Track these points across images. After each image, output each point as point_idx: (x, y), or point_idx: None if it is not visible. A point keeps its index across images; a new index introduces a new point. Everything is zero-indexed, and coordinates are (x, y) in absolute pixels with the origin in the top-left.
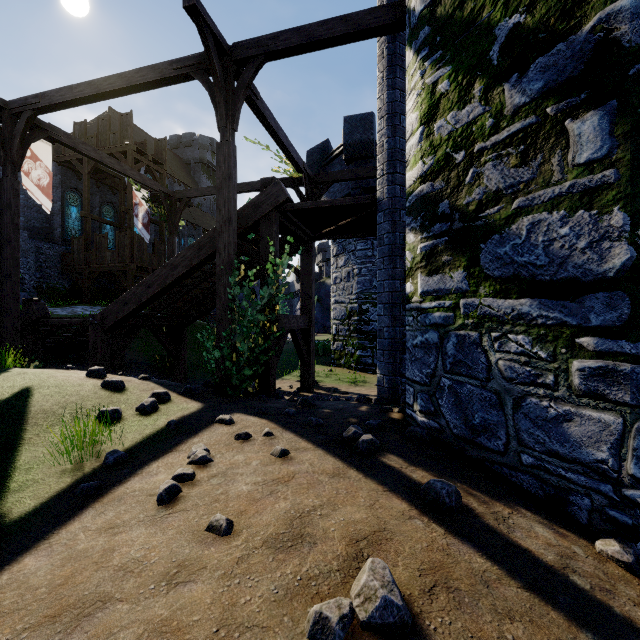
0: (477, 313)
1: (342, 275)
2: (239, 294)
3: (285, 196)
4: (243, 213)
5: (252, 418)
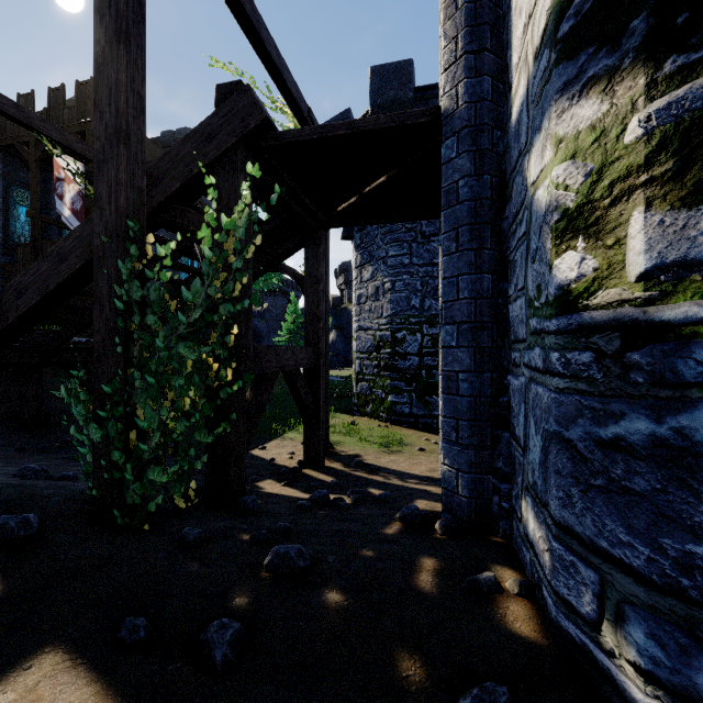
0: None
1: (368, 292)
2: (139, 299)
3: (260, 114)
4: (182, 152)
5: (73, 697)
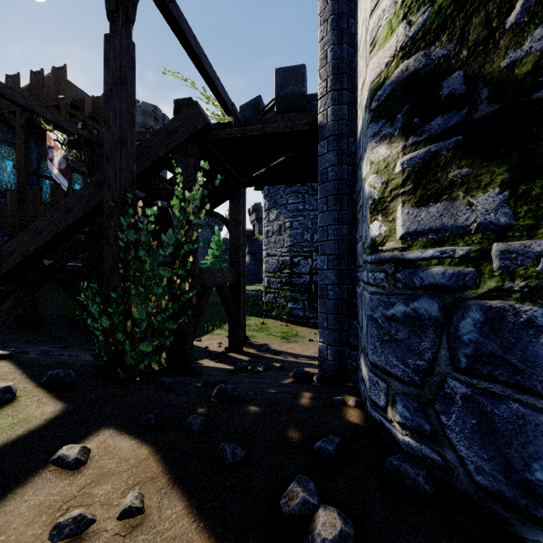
0: (538, 268)
1: (274, 228)
2: (134, 240)
3: (204, 120)
4: (152, 142)
5: (126, 444)
